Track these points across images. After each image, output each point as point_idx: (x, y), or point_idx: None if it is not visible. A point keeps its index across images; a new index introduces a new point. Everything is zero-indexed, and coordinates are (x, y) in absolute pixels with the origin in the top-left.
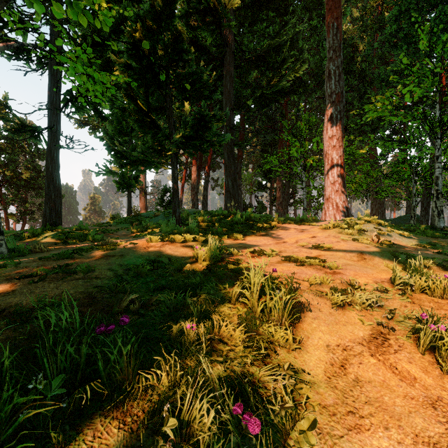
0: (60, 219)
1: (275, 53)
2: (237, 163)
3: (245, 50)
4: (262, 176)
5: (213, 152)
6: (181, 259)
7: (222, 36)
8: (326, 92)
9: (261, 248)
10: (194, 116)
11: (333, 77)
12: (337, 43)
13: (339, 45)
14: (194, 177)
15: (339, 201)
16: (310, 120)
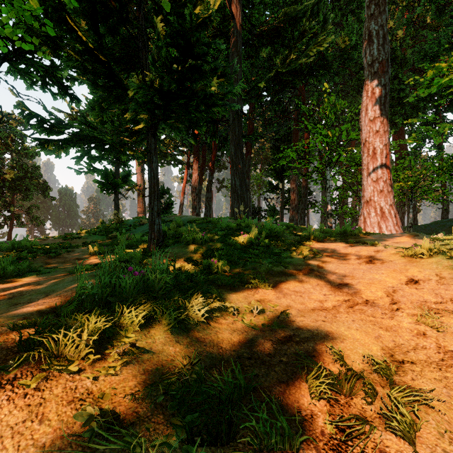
0: None
1: (291, 27)
2: (245, 160)
3: (255, 25)
4: (273, 176)
5: (218, 148)
6: None
7: (228, 4)
8: (365, 61)
9: (326, 330)
10: (170, 39)
11: (375, 40)
12: None
13: None
14: (196, 176)
15: (384, 204)
16: (337, 103)
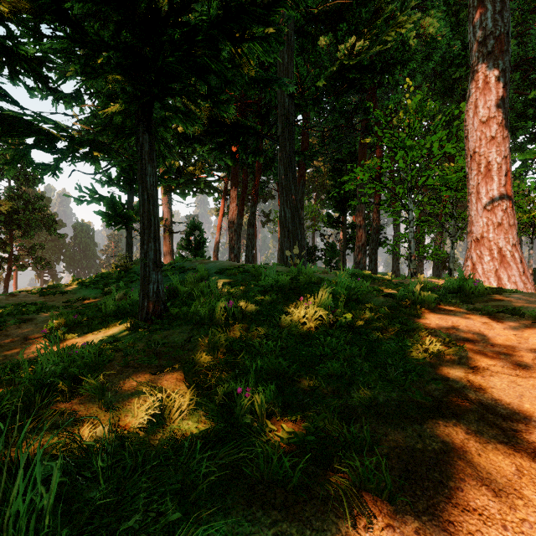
0: None
1: (359, 8)
2: (298, 186)
3: (311, 6)
4: (333, 206)
5: (263, 172)
6: None
7: None
8: (472, 38)
9: None
10: None
11: (490, 5)
12: None
13: None
14: (234, 206)
15: (504, 244)
16: (424, 105)
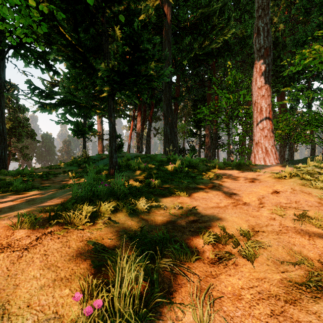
0: (4, 163)
1: (205, 22)
2: (174, 114)
3: (180, 20)
4: (194, 125)
5: (155, 106)
6: (37, 321)
7: (162, 6)
8: (255, 48)
9: (218, 217)
10: (125, 41)
11: (262, 33)
12: (266, 2)
13: (268, 3)
14: (139, 126)
15: (268, 145)
16: (237, 75)
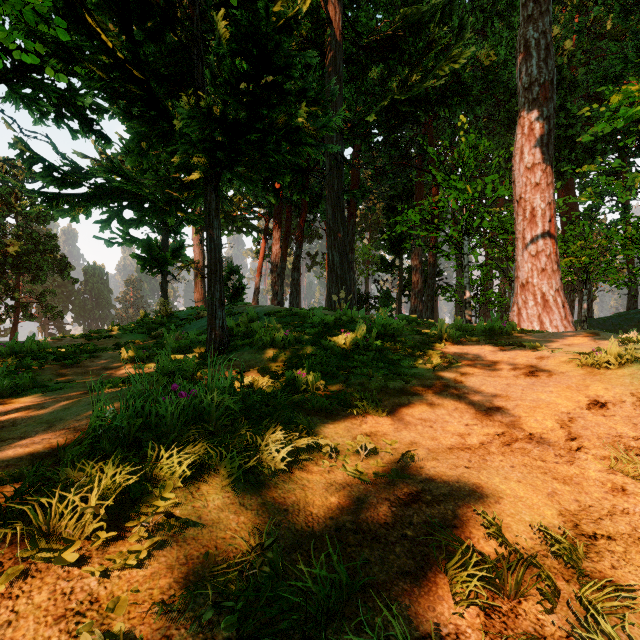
0: None
1: (413, 36)
2: (348, 226)
3: (362, 33)
4: (388, 248)
5: (309, 209)
6: None
7: (323, 3)
8: (519, 84)
9: (471, 483)
10: (237, 44)
11: (535, 52)
12: None
13: None
14: (277, 249)
15: (547, 289)
16: (479, 144)
